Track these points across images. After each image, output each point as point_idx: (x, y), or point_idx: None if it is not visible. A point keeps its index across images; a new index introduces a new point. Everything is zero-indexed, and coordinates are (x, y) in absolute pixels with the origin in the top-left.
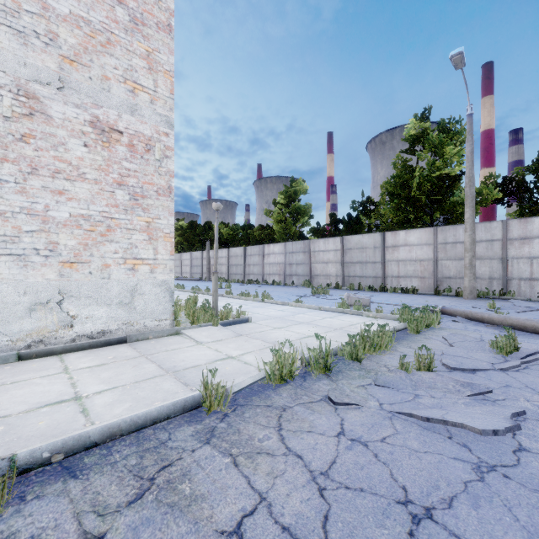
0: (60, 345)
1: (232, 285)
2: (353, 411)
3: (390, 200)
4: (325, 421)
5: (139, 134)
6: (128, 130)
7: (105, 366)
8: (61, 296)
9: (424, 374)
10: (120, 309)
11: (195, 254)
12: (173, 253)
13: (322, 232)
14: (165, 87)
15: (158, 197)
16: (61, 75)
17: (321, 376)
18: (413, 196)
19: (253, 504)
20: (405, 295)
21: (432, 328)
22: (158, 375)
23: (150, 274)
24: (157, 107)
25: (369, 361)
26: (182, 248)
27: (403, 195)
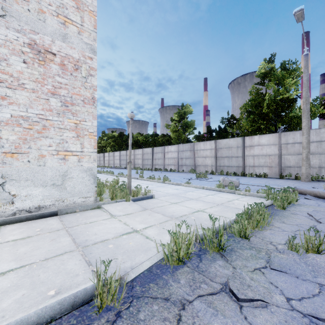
0: (0, 219)
1: (145, 172)
2: (261, 312)
3: (248, 116)
4: None
5: (69, 56)
6: (60, 52)
7: (28, 239)
8: (4, 179)
9: (317, 257)
10: (53, 189)
11: (122, 152)
12: (96, 147)
13: (202, 138)
14: (90, 23)
15: (84, 105)
16: (4, 5)
17: (215, 254)
18: (263, 113)
19: None
20: (259, 178)
21: (292, 205)
22: (68, 250)
23: (78, 163)
24: (84, 37)
25: (254, 237)
26: (114, 149)
27: (257, 112)
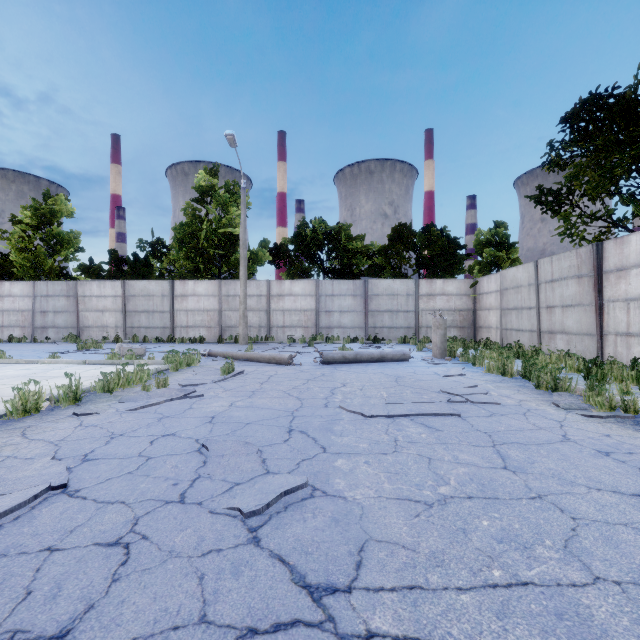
0: None
1: None
2: (93, 416)
3: (180, 248)
4: (67, 424)
5: None
6: None
7: None
8: None
9: (159, 390)
10: None
11: None
12: None
13: (98, 272)
14: None
15: None
16: None
17: (70, 406)
18: (202, 247)
19: (2, 459)
20: (192, 344)
21: (193, 367)
22: None
23: None
24: None
25: (122, 392)
26: None
27: (192, 245)
